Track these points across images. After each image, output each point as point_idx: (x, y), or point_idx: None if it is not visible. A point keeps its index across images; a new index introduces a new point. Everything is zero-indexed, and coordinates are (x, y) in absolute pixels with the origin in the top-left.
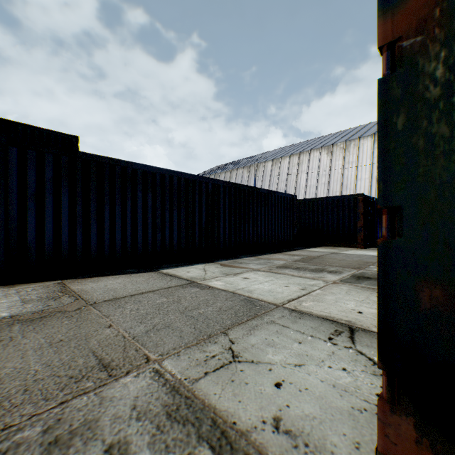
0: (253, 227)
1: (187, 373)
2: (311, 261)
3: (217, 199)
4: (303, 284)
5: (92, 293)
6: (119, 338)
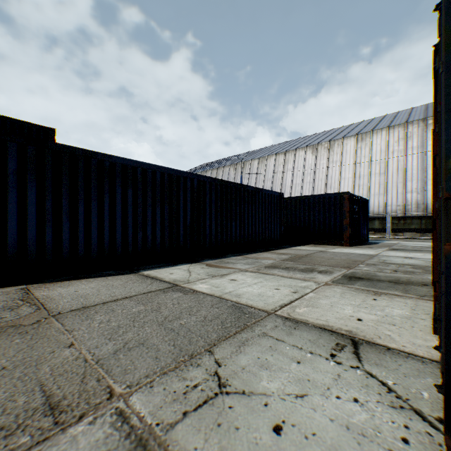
0: (240, 225)
1: (160, 414)
2: (299, 260)
3: (202, 196)
4: (294, 286)
5: (58, 301)
6: (80, 363)
